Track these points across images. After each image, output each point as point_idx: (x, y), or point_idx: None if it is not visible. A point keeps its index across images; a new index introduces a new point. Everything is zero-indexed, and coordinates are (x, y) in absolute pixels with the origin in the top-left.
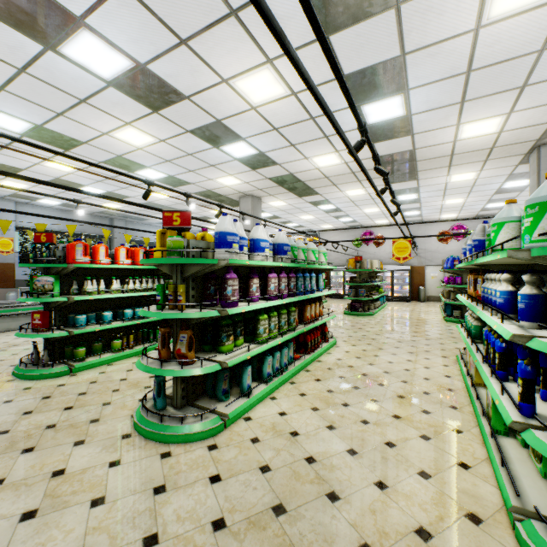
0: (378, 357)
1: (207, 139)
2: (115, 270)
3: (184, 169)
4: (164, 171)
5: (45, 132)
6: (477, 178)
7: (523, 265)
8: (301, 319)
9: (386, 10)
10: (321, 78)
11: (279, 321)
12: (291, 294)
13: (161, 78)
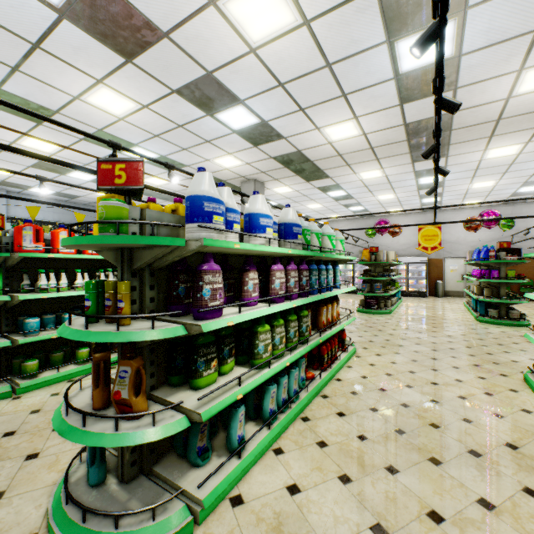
0: (415, 374)
1: (198, 103)
2: (86, 261)
3: (176, 147)
4: (154, 150)
5: (7, 98)
6: (520, 152)
7: None
8: (314, 324)
9: None
10: None
11: (286, 332)
12: (302, 293)
13: None
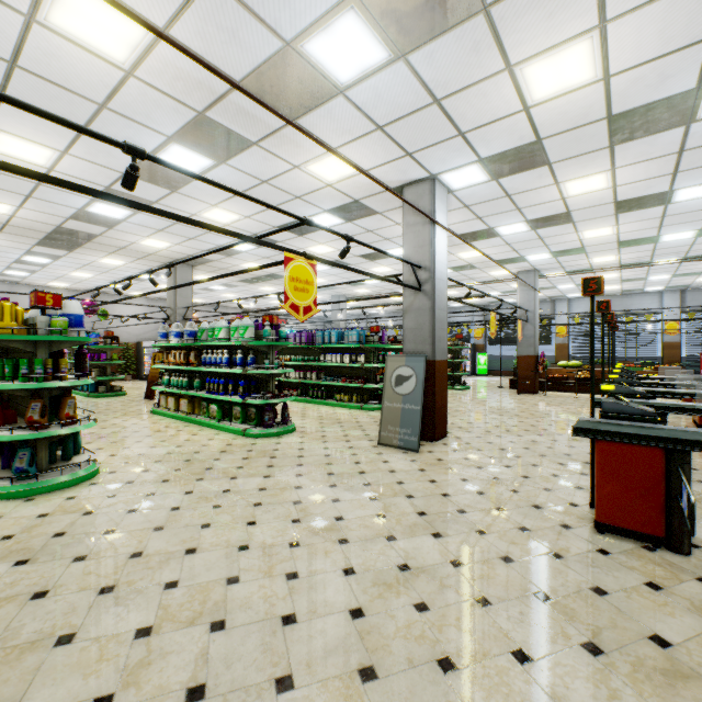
0: (99, 425)
1: None
2: None
3: None
4: None
5: None
6: (123, 265)
7: (212, 346)
8: None
9: (168, 189)
10: (91, 179)
11: None
12: None
13: None
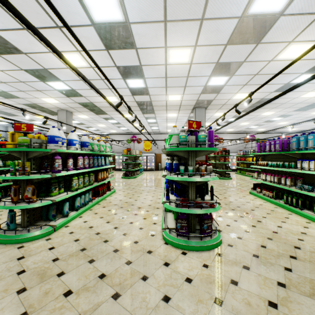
0: (134, 195)
1: (36, 76)
2: None
3: (16, 89)
4: None
5: None
6: (178, 116)
7: None
8: (96, 179)
9: (132, 49)
10: (106, 64)
11: (84, 180)
12: (90, 167)
13: (6, 39)
